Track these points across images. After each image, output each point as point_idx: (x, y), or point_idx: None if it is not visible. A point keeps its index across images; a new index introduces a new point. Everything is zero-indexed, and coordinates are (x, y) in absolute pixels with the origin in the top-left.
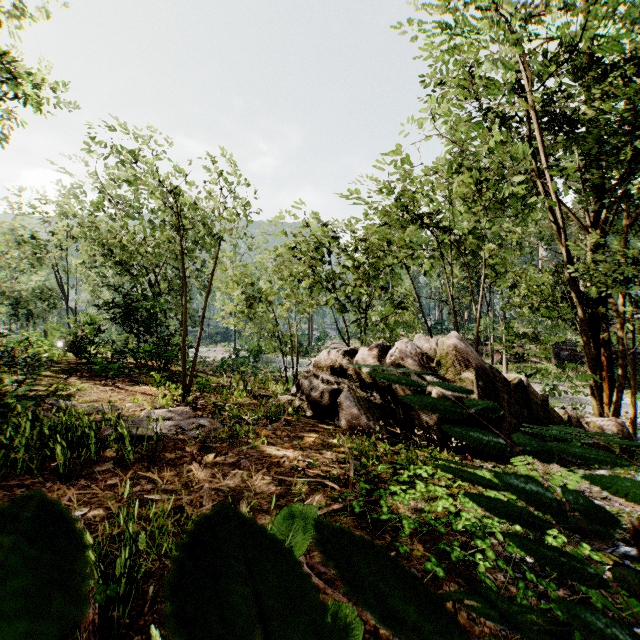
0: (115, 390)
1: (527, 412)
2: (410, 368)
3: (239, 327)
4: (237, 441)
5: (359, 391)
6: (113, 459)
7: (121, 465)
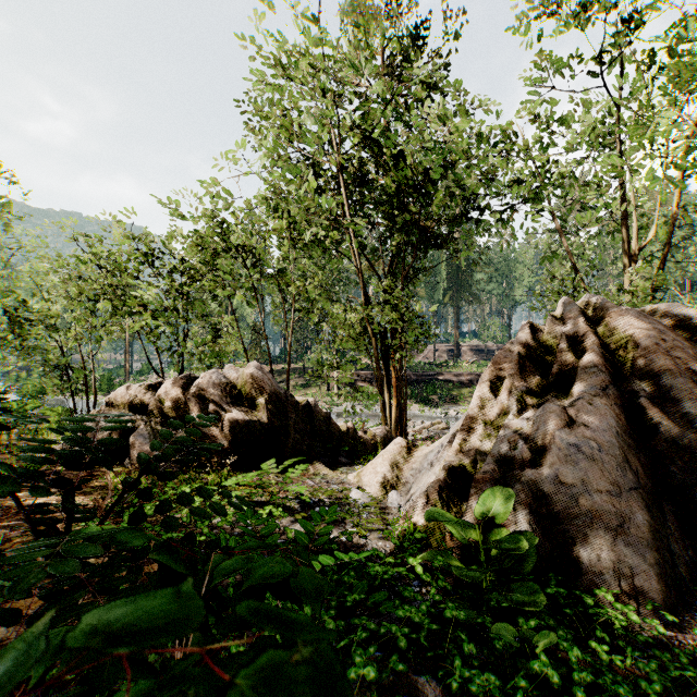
0: None
1: (310, 428)
2: (210, 398)
3: None
4: None
5: (159, 427)
6: None
7: None
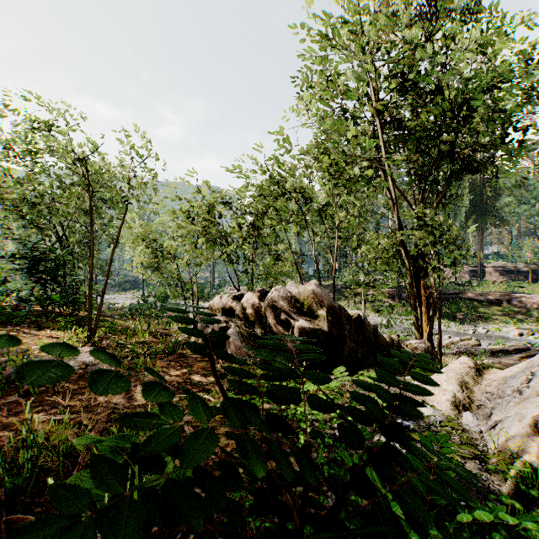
0: (21, 335)
1: (362, 338)
2: (281, 308)
3: (144, 276)
4: (135, 371)
5: (243, 328)
6: (18, 392)
7: (26, 397)
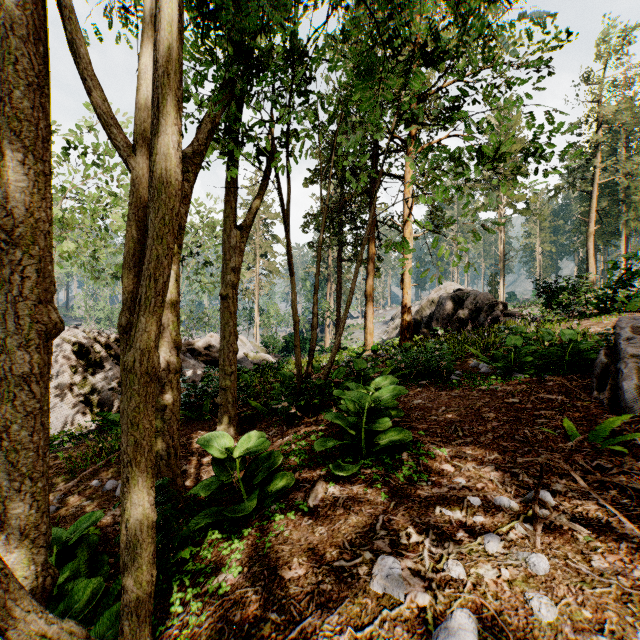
0: None
1: None
2: None
3: None
4: None
5: None
6: None
7: None
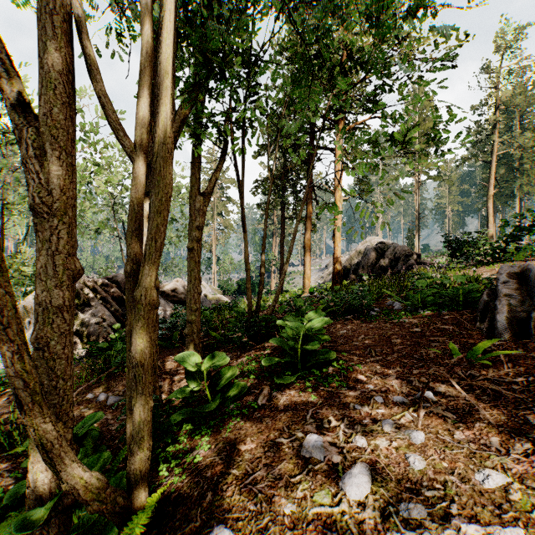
0: None
1: None
2: None
3: None
4: None
5: None
6: None
7: None
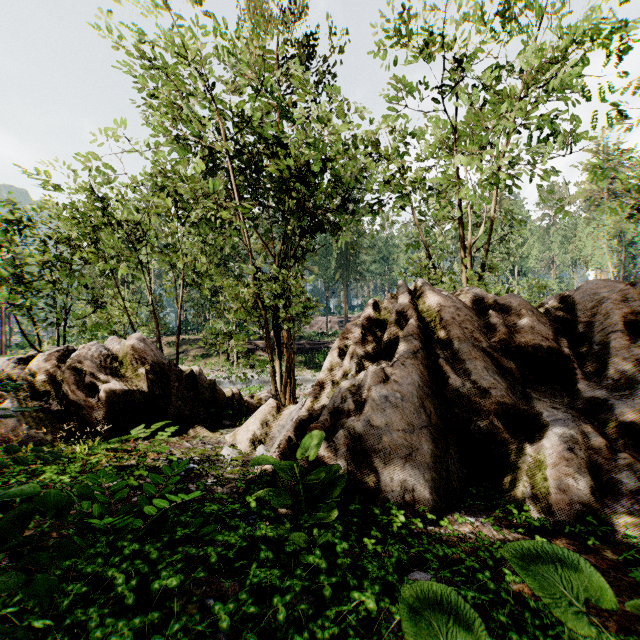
0: None
1: (194, 394)
2: (87, 370)
3: None
4: None
5: (29, 401)
6: None
7: None
